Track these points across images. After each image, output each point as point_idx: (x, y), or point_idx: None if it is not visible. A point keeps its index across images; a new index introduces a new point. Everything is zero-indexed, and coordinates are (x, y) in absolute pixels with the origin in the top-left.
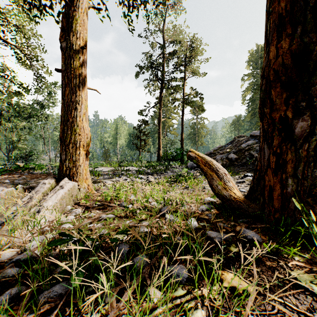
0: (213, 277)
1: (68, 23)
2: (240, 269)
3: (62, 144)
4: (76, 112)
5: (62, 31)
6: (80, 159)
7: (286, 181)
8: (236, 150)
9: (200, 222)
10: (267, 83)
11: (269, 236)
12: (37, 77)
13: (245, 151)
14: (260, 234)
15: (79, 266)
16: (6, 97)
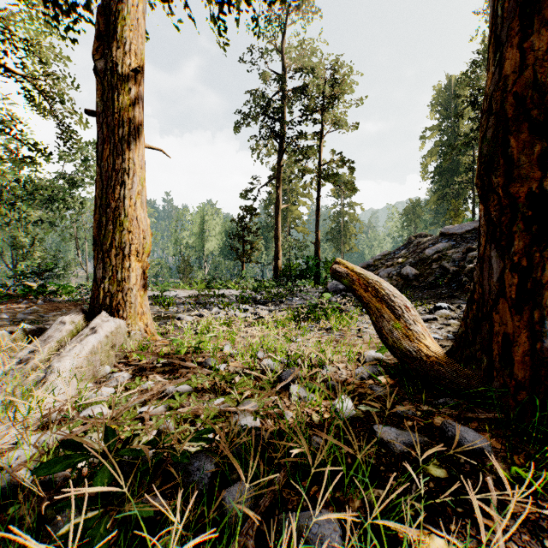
0: (400, 547)
1: (108, 25)
2: (467, 538)
3: (98, 249)
4: (123, 190)
5: (98, 41)
6: (131, 277)
7: (540, 324)
8: (415, 261)
9: (360, 404)
10: (498, 124)
11: (510, 442)
12: (63, 131)
13: (432, 261)
14: (487, 433)
15: (98, 524)
16: (10, 167)
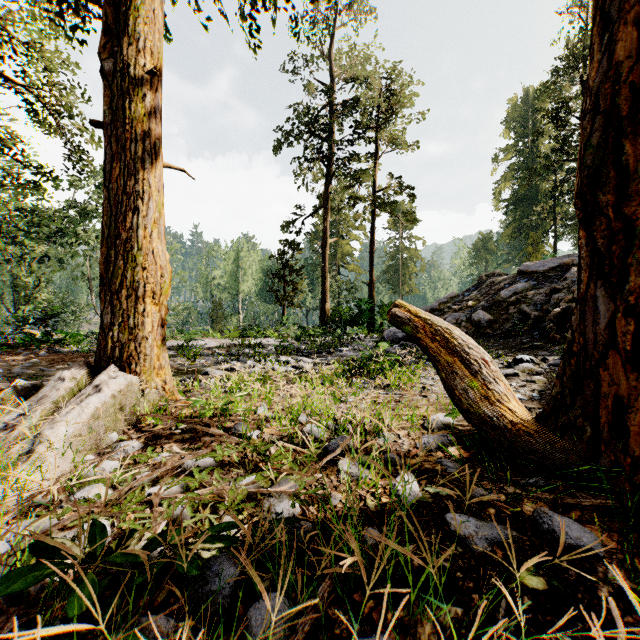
0: None
1: (118, 17)
2: None
3: (105, 289)
4: (137, 218)
5: (106, 36)
6: (146, 323)
7: None
8: (489, 304)
9: (427, 484)
10: (607, 125)
11: (628, 541)
12: (71, 152)
13: (509, 305)
14: (594, 526)
15: None
16: (11, 195)
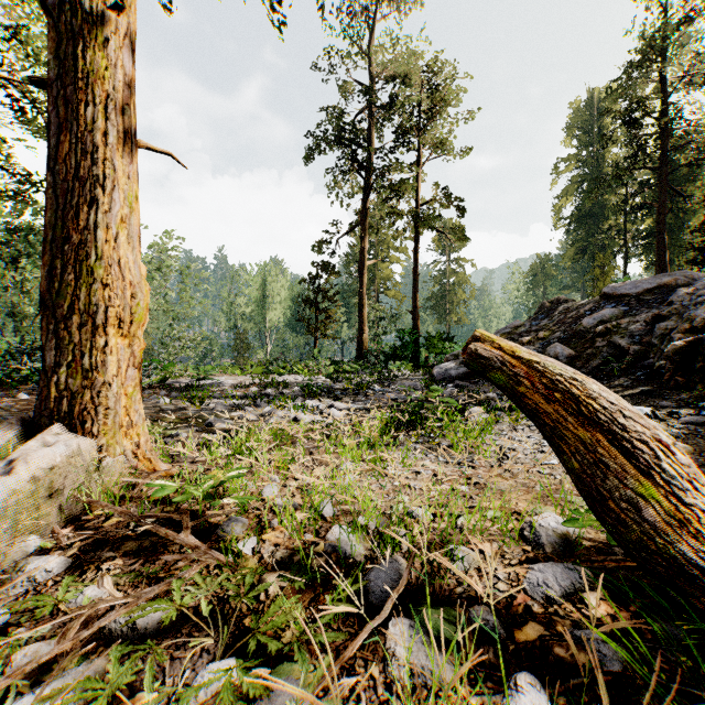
0: None
1: None
2: None
3: (48, 315)
4: (95, 214)
5: None
6: (108, 363)
7: None
8: (567, 335)
9: None
10: None
11: None
12: None
13: (596, 336)
14: None
15: None
16: (9, 212)
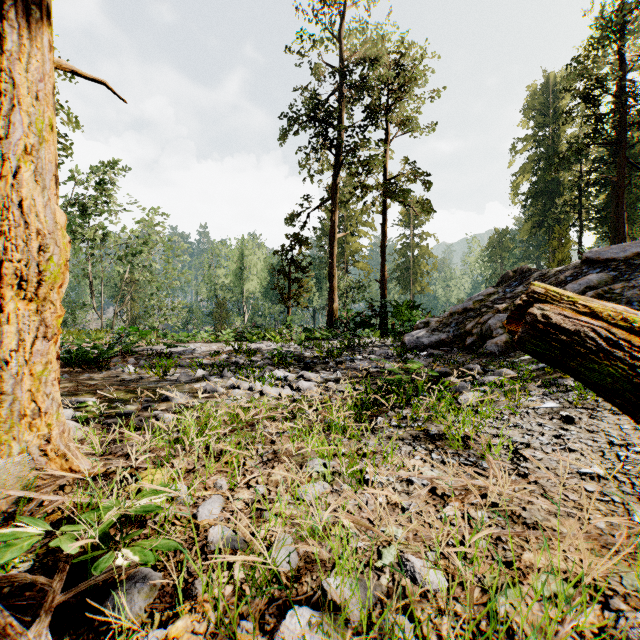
0: None
1: None
2: None
3: None
4: None
5: None
6: (5, 334)
7: None
8: None
9: None
10: None
11: None
12: None
13: None
14: None
15: None
16: None
